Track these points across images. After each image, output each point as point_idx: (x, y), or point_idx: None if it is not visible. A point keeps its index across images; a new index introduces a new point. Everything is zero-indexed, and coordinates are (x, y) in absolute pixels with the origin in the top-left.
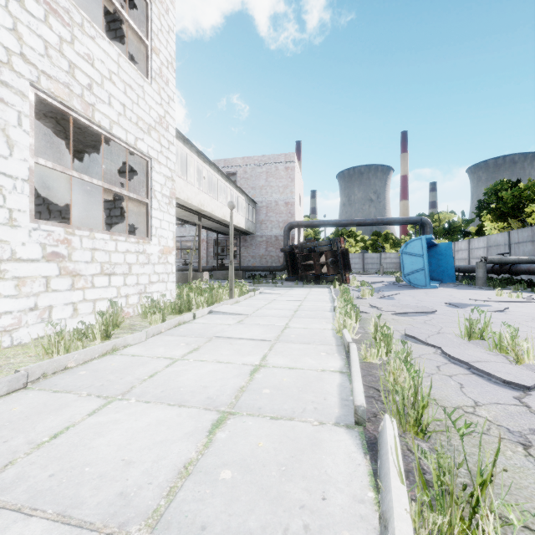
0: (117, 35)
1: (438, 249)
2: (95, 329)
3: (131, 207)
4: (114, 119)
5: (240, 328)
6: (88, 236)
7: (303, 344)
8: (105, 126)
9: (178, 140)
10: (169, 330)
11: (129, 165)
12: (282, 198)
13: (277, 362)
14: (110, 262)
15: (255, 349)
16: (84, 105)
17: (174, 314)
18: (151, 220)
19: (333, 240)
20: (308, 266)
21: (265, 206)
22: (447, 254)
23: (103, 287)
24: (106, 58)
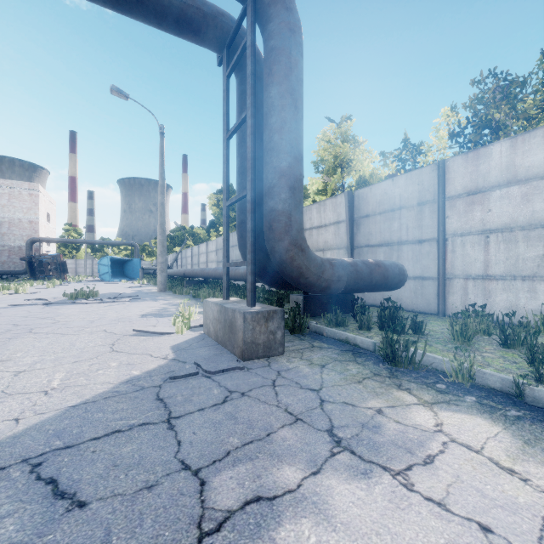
0: None
1: (133, 262)
2: None
3: None
4: None
5: None
6: None
7: None
8: None
9: None
10: None
11: None
12: (26, 217)
13: None
14: None
15: None
16: None
17: None
18: None
19: (54, 256)
20: (43, 270)
21: (8, 221)
22: (138, 264)
23: None
24: None
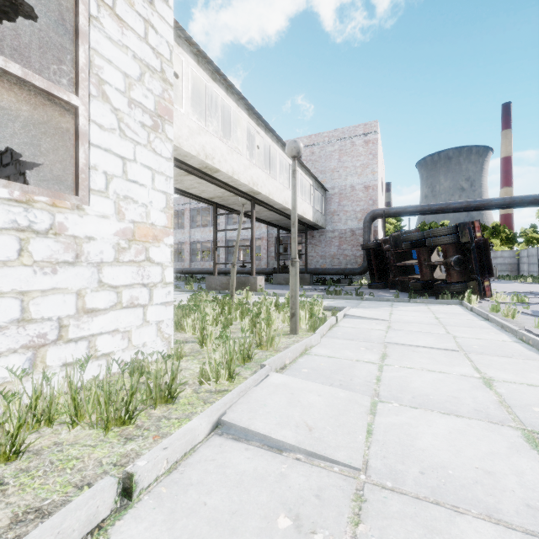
0: None
1: None
2: None
3: None
4: None
5: None
6: None
7: None
8: None
9: (217, 85)
10: None
11: None
12: (360, 181)
13: None
14: None
15: None
16: None
17: (106, 425)
18: (89, 152)
19: (460, 225)
20: (404, 268)
21: (337, 192)
22: None
23: None
24: None
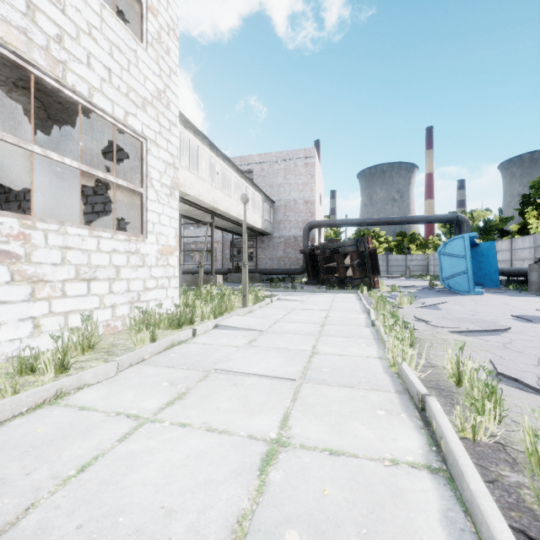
0: (112, 1)
1: (479, 249)
2: (47, 358)
3: (128, 200)
4: (95, 84)
5: (251, 353)
6: (56, 231)
7: (344, 389)
8: (82, 92)
9: (188, 131)
10: (156, 355)
11: (125, 151)
12: (301, 196)
13: (307, 433)
14: (90, 264)
15: (270, 399)
16: (50, 61)
17: (171, 329)
18: (147, 213)
19: (359, 239)
20: (330, 268)
21: (283, 205)
22: (490, 255)
23: (79, 295)
24: (84, 7)
